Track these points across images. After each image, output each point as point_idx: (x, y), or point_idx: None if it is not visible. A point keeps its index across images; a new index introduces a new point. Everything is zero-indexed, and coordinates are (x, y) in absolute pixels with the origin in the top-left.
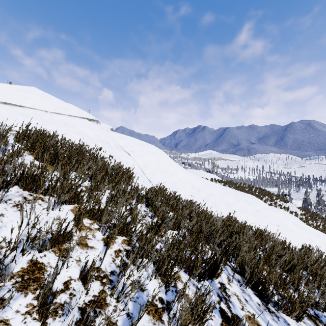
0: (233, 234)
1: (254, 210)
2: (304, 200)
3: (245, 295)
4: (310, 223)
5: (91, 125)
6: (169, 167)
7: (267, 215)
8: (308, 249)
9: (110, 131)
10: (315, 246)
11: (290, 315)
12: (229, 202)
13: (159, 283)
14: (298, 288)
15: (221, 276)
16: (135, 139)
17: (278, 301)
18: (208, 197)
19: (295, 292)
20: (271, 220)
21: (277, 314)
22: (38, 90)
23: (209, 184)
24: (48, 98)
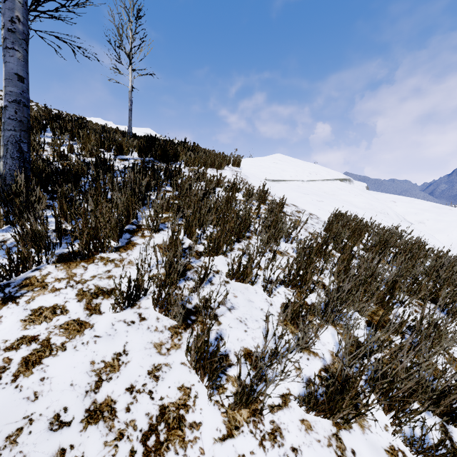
0: None
1: None
2: None
3: None
4: None
5: (349, 188)
6: None
7: None
8: None
9: (369, 191)
10: None
11: None
12: None
13: None
14: None
15: None
16: (417, 200)
17: None
18: None
19: None
20: None
21: None
22: (283, 156)
23: None
24: (295, 163)
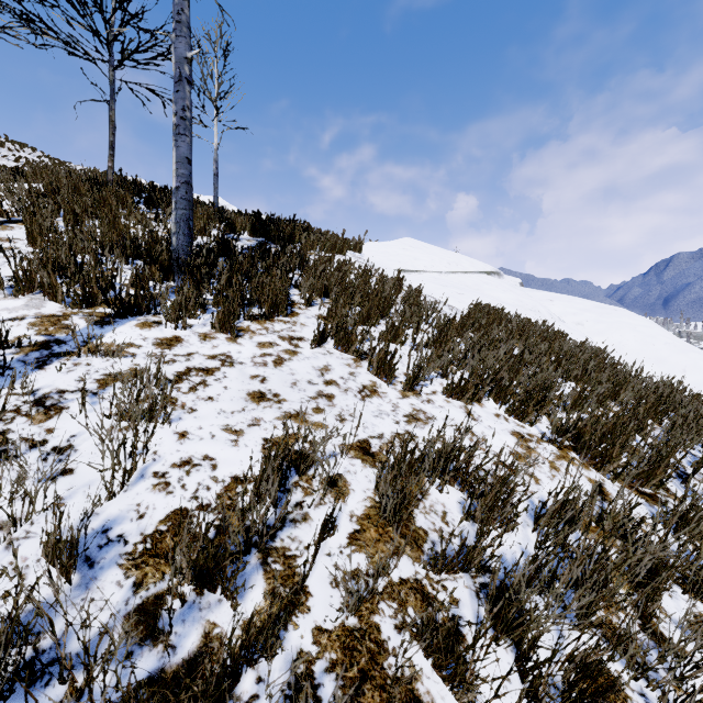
0: None
1: None
2: None
3: None
4: None
5: (497, 283)
6: (674, 354)
7: None
8: None
9: (523, 288)
10: None
11: None
12: None
13: None
14: None
15: None
16: (578, 299)
17: None
18: None
19: None
20: None
21: None
22: (414, 241)
23: None
24: (430, 251)
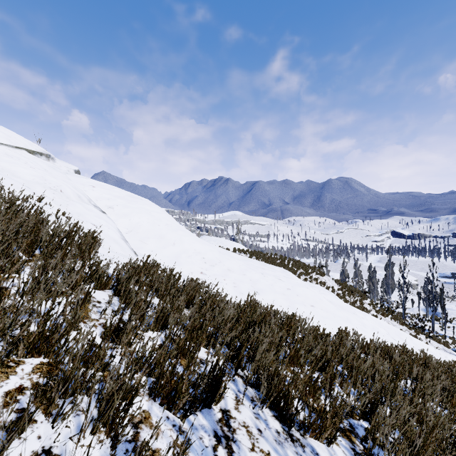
0: (252, 325)
1: (285, 288)
2: (341, 272)
3: (260, 422)
4: (347, 299)
5: (32, 160)
6: (170, 232)
7: (300, 294)
8: (344, 333)
9: (72, 173)
10: (352, 328)
11: (319, 438)
12: (254, 279)
13: (99, 443)
14: (331, 392)
15: (225, 397)
16: (117, 188)
17: (304, 421)
18: (226, 274)
19: (327, 398)
20: (305, 299)
21: (303, 442)
22: None
23: (228, 255)
24: None
